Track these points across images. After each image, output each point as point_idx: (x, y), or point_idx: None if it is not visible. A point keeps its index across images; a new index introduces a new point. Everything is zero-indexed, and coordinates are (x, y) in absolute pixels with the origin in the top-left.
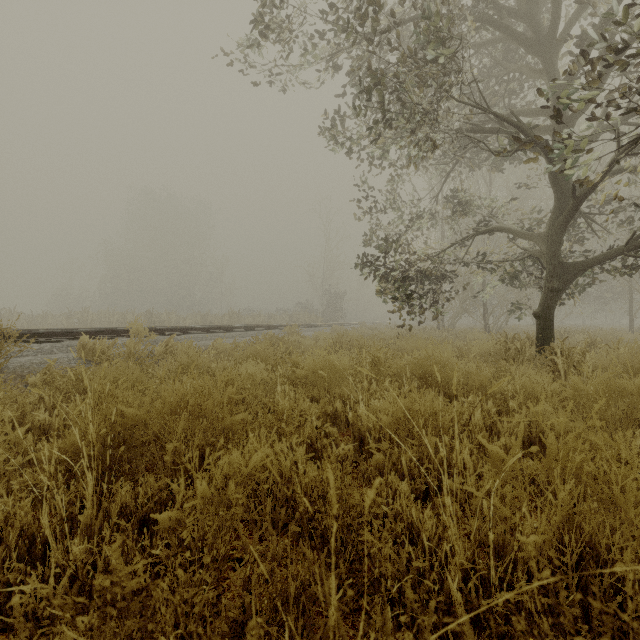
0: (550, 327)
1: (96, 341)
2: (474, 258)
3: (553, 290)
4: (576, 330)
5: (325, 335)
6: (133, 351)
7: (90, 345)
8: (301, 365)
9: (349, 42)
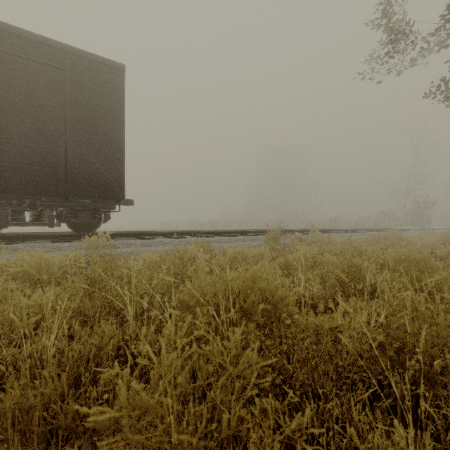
0: None
1: (301, 235)
2: None
3: None
4: None
5: (427, 236)
6: (321, 240)
7: (298, 237)
8: (437, 250)
9: None
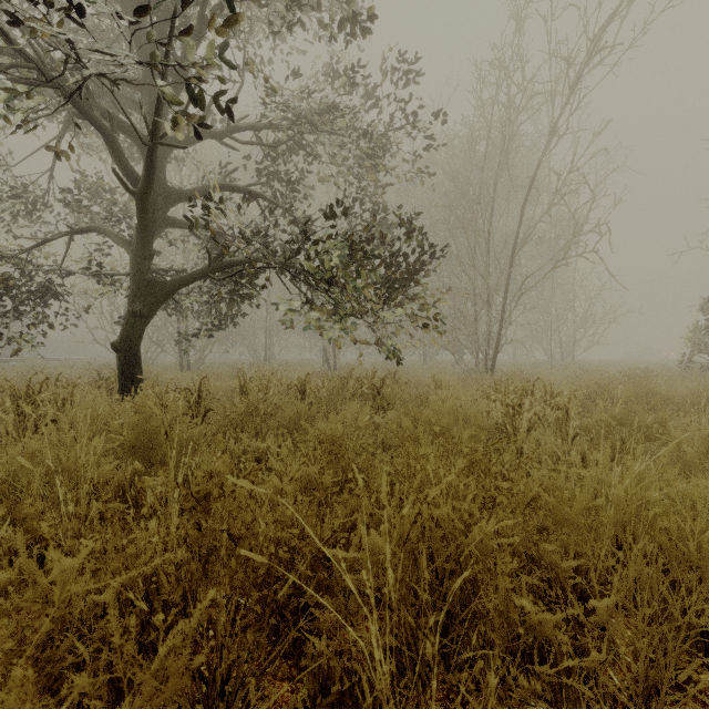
0: (133, 363)
1: None
2: (87, 267)
3: (135, 315)
4: (264, 364)
5: None
6: None
7: None
8: None
9: None
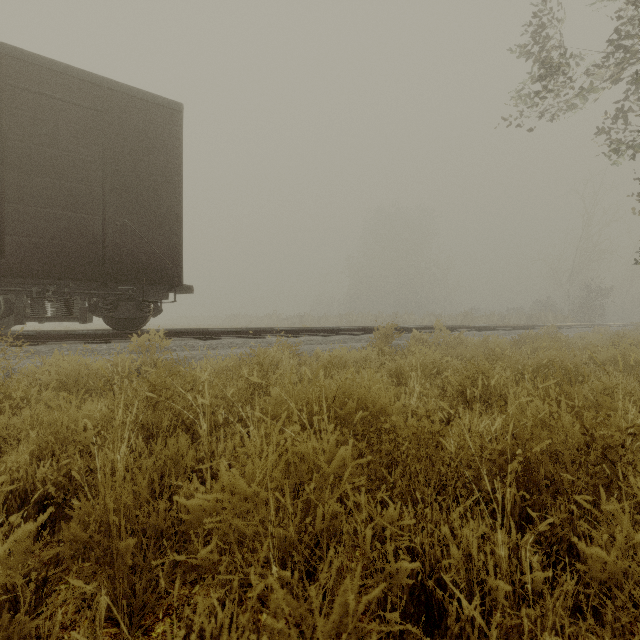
0: None
1: (421, 334)
2: None
3: None
4: None
5: (593, 336)
6: (448, 341)
7: (417, 336)
8: (598, 354)
9: (634, 57)
